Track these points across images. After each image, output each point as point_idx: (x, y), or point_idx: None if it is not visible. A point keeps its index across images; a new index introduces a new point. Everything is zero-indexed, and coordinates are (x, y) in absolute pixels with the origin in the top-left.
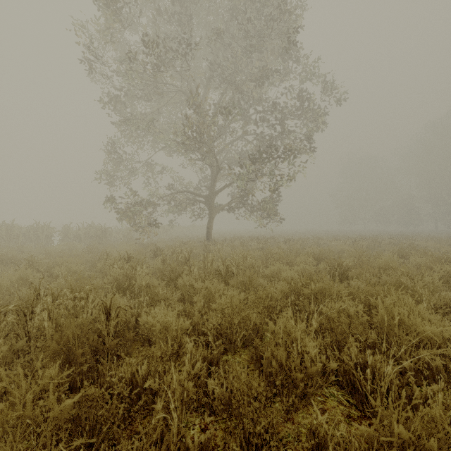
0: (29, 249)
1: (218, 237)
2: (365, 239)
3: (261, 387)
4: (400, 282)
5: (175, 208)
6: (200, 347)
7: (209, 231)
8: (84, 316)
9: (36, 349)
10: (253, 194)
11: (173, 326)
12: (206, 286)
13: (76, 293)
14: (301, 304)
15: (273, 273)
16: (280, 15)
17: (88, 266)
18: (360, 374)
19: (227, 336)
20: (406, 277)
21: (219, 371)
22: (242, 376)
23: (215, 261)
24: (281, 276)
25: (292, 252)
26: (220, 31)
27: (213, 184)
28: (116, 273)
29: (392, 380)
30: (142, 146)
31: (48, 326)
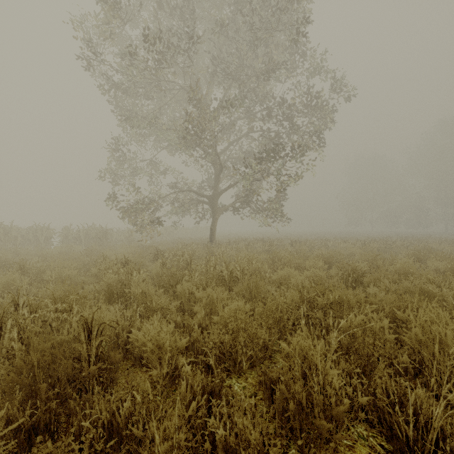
0: (25, 252)
1: (221, 239)
2: (375, 241)
3: (277, 448)
4: (425, 290)
5: (177, 209)
6: (198, 374)
7: (213, 233)
8: (65, 332)
9: (3, 375)
10: (258, 194)
11: (166, 346)
12: (208, 294)
13: (58, 304)
14: (315, 316)
15: (281, 278)
16: (287, 4)
17: (85, 269)
18: (399, 415)
19: (231, 356)
20: (432, 285)
21: (221, 404)
22: (252, 436)
23: (219, 264)
24: (290, 282)
25: (300, 255)
26: (223, 22)
27: (217, 185)
28: (110, 279)
29: (444, 426)
30: (144, 146)
31: (17, 347)
